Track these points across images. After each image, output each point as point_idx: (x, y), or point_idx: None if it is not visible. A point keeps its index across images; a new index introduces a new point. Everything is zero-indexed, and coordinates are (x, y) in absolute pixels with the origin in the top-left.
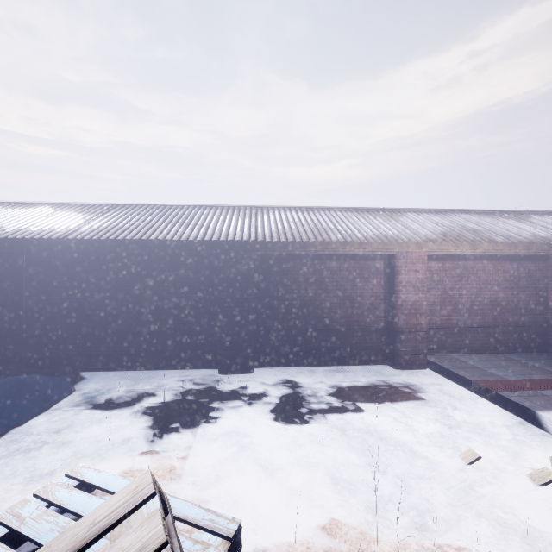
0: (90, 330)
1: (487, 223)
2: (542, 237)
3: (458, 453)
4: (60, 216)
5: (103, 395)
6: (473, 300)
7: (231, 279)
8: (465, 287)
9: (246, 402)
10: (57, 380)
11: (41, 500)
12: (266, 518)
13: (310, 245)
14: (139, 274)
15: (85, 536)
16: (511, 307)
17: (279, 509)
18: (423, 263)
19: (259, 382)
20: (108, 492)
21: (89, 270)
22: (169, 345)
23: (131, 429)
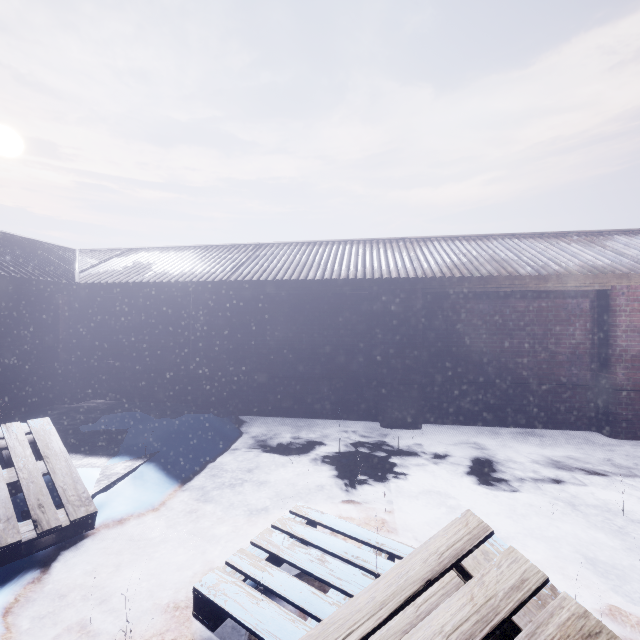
0: (248, 374)
1: None
2: None
3: None
4: (214, 259)
5: (272, 440)
6: None
7: (396, 321)
8: None
9: (430, 460)
10: (224, 422)
11: (282, 532)
12: None
13: (491, 281)
14: (294, 316)
15: (439, 561)
16: None
17: None
18: None
19: (433, 440)
20: (341, 533)
21: (246, 312)
22: (325, 392)
23: (318, 477)
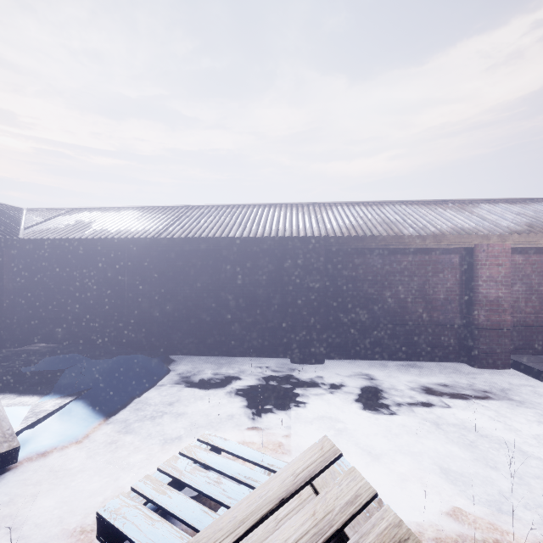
0: (177, 319)
1: None
2: None
3: None
4: (149, 218)
5: (196, 376)
6: None
7: (303, 273)
8: None
9: (327, 390)
10: (155, 361)
11: (187, 458)
12: (384, 498)
13: (381, 239)
14: (218, 269)
15: (294, 482)
16: None
17: (394, 491)
18: (506, 256)
19: (333, 373)
20: (239, 457)
21: (175, 265)
22: (244, 334)
23: (230, 407)
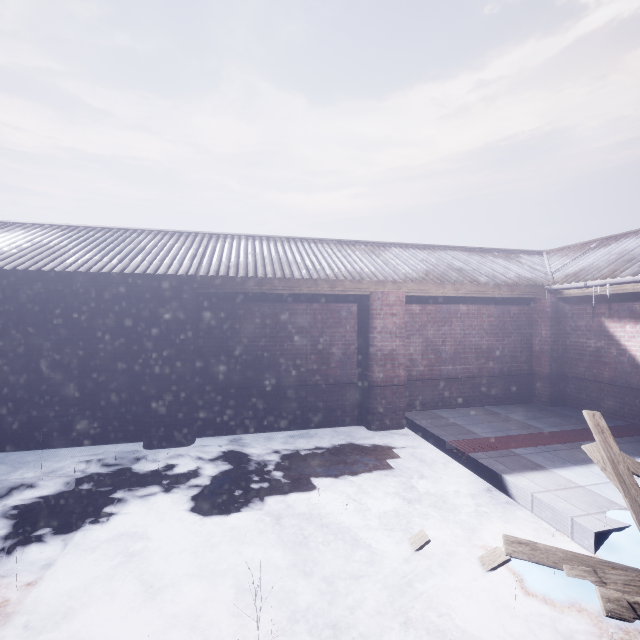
0: None
1: (475, 262)
2: (526, 278)
3: (412, 534)
4: None
5: None
6: (457, 348)
7: (161, 324)
8: (448, 333)
9: (164, 487)
10: None
11: None
12: None
13: (266, 282)
14: (29, 318)
15: None
16: (497, 355)
17: None
18: (400, 305)
19: (194, 457)
20: None
21: None
22: (75, 413)
23: None
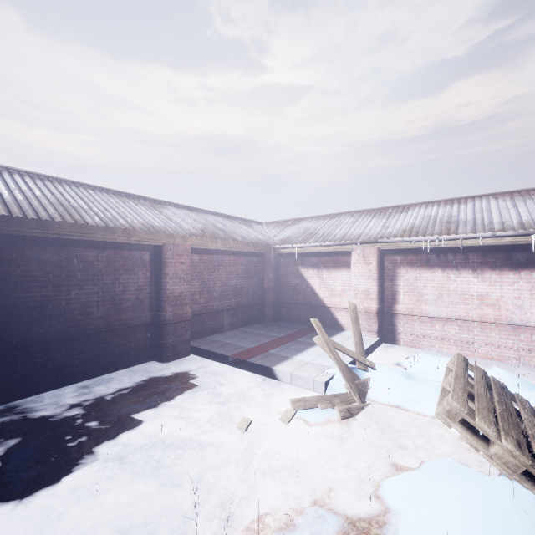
0: None
1: (230, 225)
2: (261, 240)
3: (233, 424)
4: None
5: None
6: (223, 288)
7: None
8: (218, 277)
9: None
10: None
11: None
12: None
13: (53, 226)
14: None
15: None
16: (246, 291)
17: None
18: (187, 255)
19: None
20: None
21: None
22: None
23: None
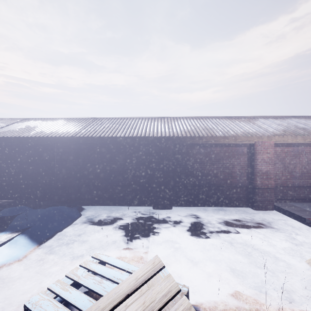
0: (87, 184)
1: None
2: None
3: (303, 260)
4: (70, 125)
5: (96, 218)
6: (303, 170)
7: (160, 157)
8: (298, 162)
9: (172, 225)
10: (72, 209)
11: (84, 268)
12: (197, 287)
13: (204, 138)
14: (111, 155)
15: (135, 284)
16: None
17: (203, 283)
18: (271, 148)
19: (176, 214)
20: (115, 266)
21: (86, 153)
22: (126, 193)
23: (115, 236)
